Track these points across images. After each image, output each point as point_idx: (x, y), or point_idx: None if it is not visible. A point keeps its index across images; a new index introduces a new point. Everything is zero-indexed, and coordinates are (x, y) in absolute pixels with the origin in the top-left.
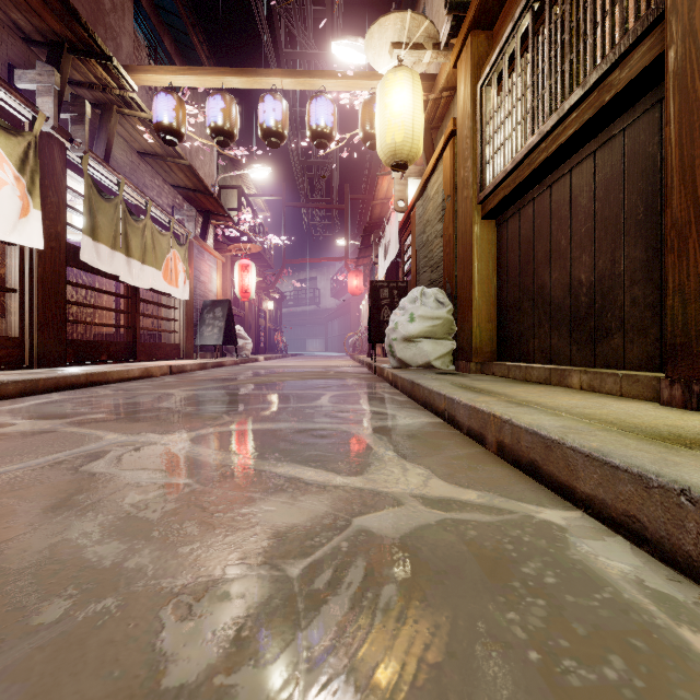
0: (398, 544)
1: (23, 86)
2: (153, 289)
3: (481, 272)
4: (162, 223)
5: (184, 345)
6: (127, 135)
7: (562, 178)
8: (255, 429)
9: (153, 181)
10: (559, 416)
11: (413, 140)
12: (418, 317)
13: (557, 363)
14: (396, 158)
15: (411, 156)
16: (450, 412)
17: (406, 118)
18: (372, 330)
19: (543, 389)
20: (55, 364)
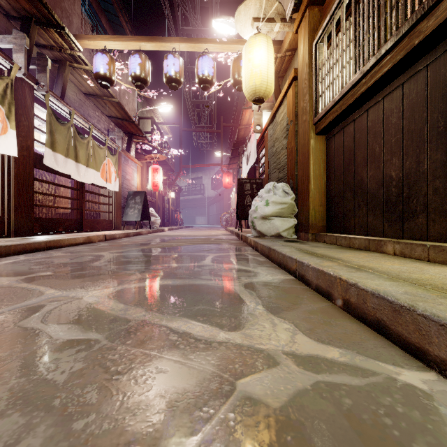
0: (282, 417)
1: (4, 46)
2: (94, 184)
3: (315, 172)
4: (100, 140)
5: (115, 220)
6: (76, 81)
7: (377, 104)
8: (158, 285)
9: (94, 112)
10: (395, 281)
11: (268, 83)
12: (271, 203)
13: (372, 235)
14: (256, 95)
15: (266, 94)
16: (300, 272)
17: (263, 68)
18: (239, 211)
19: (366, 255)
20: (26, 234)
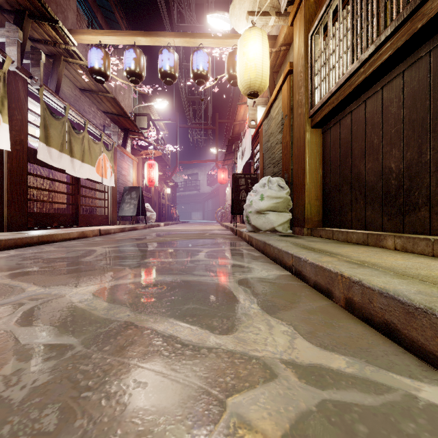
0: None
1: None
2: (90, 179)
3: (311, 165)
4: (96, 136)
5: (111, 216)
6: (72, 77)
7: (375, 94)
8: (147, 281)
9: (90, 108)
10: (404, 278)
11: (263, 77)
12: (266, 197)
13: (370, 229)
14: (251, 89)
15: (261, 88)
16: (297, 268)
17: (257, 62)
18: (234, 206)
19: (366, 250)
20: (19, 229)
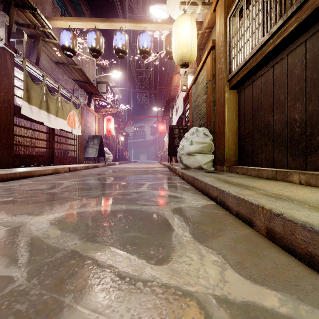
0: None
1: None
2: (62, 129)
3: (229, 118)
4: (67, 97)
5: (78, 157)
6: (49, 53)
7: (281, 60)
8: (98, 210)
9: (63, 76)
10: None
11: (192, 51)
12: (194, 142)
13: (277, 167)
14: (183, 61)
15: (190, 60)
16: (221, 199)
17: (188, 40)
18: (170, 150)
19: (276, 184)
20: (7, 167)
